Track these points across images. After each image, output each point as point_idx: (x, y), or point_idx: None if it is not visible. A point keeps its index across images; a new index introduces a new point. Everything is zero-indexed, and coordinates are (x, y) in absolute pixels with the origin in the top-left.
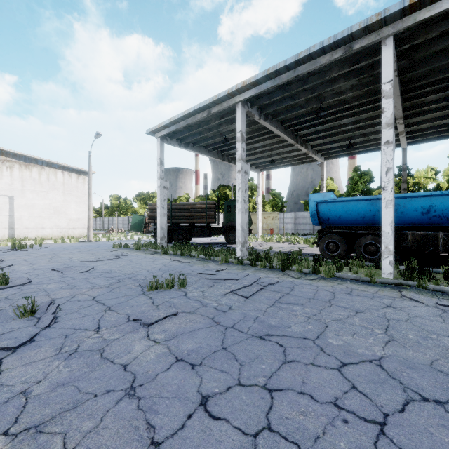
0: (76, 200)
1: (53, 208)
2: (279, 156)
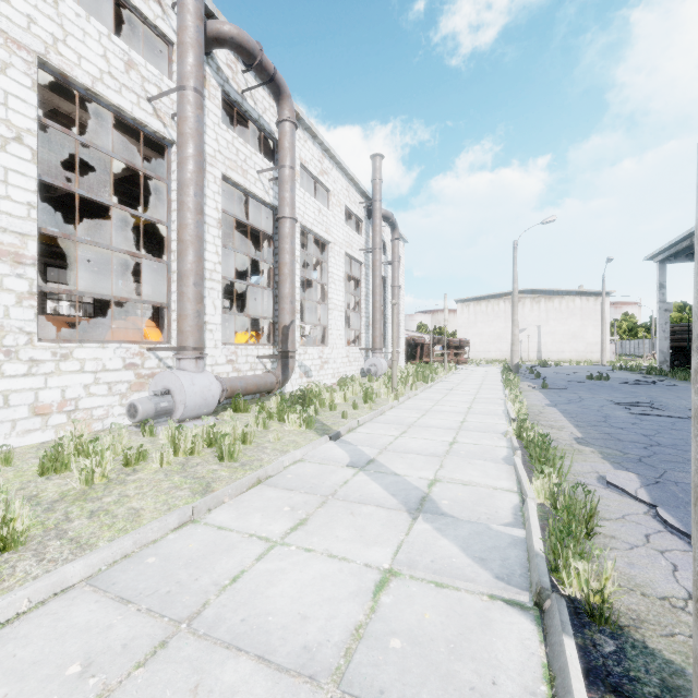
0: (593, 323)
1: (571, 333)
2: None
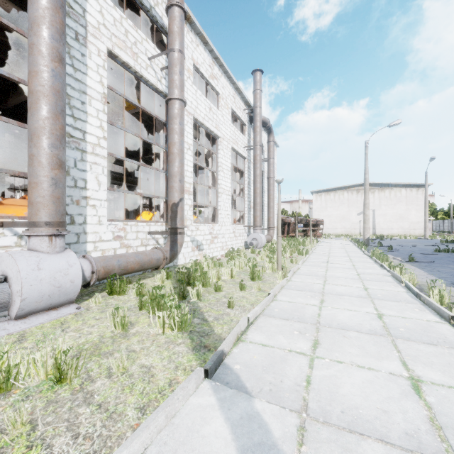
0: (415, 208)
1: (398, 215)
2: None
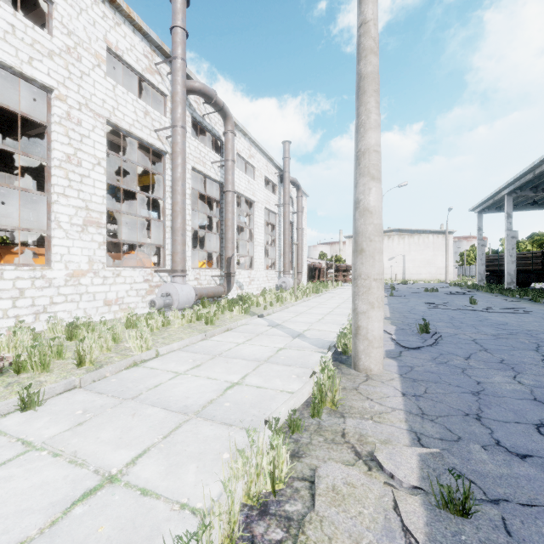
0: (442, 253)
1: (426, 261)
2: None
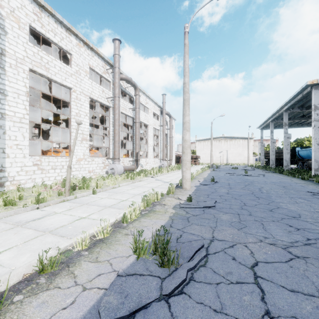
0: (247, 149)
1: (239, 153)
2: None
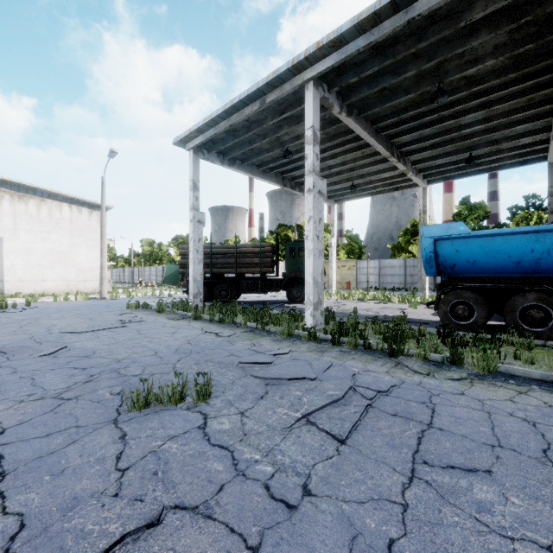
0: (88, 243)
1: (57, 254)
2: (362, 180)
